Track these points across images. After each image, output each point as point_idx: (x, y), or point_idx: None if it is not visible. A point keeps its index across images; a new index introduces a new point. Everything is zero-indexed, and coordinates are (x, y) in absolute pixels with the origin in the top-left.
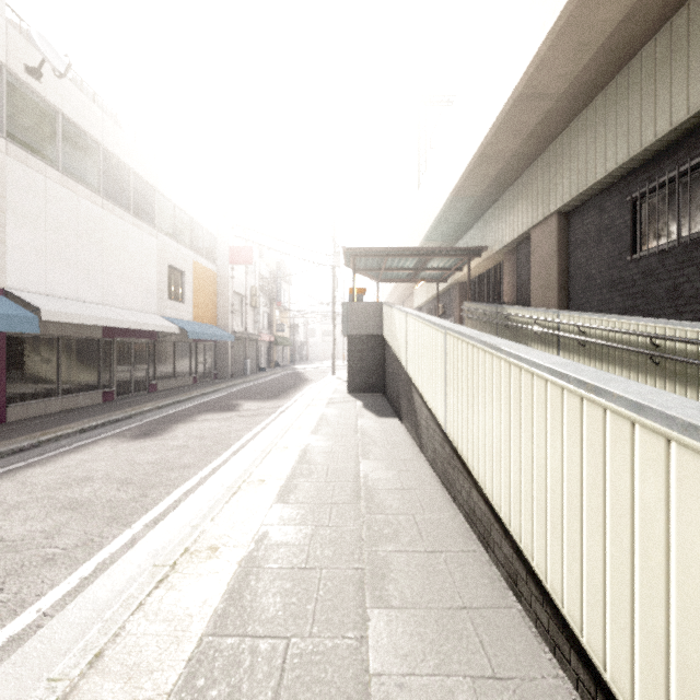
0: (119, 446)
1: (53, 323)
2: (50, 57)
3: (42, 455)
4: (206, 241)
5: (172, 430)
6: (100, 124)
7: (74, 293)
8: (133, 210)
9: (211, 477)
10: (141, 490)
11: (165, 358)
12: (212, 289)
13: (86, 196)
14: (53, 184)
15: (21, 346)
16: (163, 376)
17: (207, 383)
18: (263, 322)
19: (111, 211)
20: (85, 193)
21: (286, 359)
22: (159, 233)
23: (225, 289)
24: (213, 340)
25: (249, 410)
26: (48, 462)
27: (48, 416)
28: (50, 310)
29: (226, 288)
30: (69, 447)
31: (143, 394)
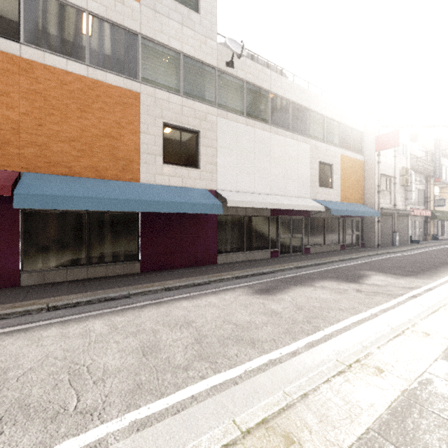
0: (240, 297)
1: (240, 208)
2: (235, 49)
3: (201, 291)
4: (353, 137)
5: (286, 291)
6: (268, 78)
7: (253, 189)
8: (292, 128)
9: (255, 375)
10: (194, 358)
11: (317, 229)
12: (359, 175)
13: (260, 127)
14: (240, 125)
15: (225, 221)
16: (315, 243)
17: (352, 250)
18: (417, 198)
19: (276, 133)
20: (259, 125)
21: (447, 232)
22: (311, 140)
23: (371, 173)
24: (360, 216)
25: (373, 285)
26: (197, 298)
27: (236, 263)
28: (232, 199)
29: (372, 172)
30: (218, 289)
31: (299, 254)
